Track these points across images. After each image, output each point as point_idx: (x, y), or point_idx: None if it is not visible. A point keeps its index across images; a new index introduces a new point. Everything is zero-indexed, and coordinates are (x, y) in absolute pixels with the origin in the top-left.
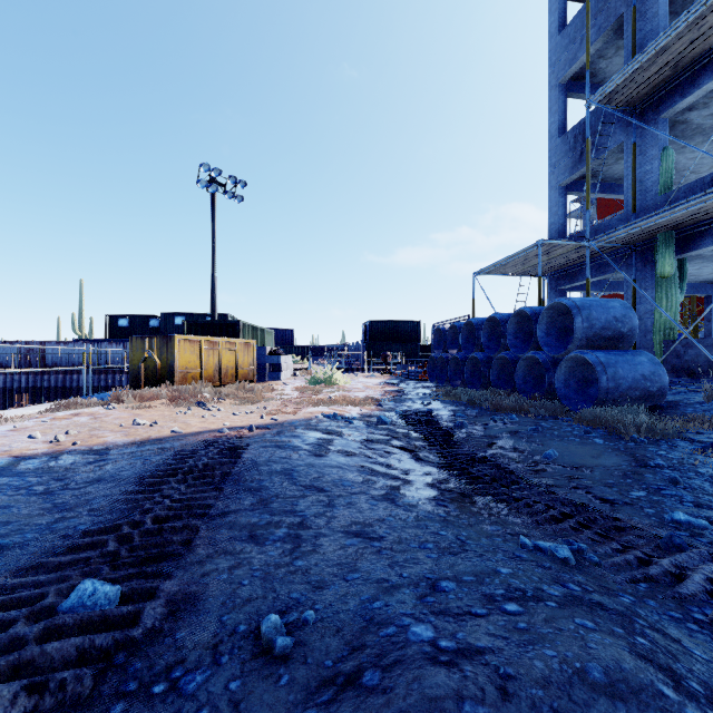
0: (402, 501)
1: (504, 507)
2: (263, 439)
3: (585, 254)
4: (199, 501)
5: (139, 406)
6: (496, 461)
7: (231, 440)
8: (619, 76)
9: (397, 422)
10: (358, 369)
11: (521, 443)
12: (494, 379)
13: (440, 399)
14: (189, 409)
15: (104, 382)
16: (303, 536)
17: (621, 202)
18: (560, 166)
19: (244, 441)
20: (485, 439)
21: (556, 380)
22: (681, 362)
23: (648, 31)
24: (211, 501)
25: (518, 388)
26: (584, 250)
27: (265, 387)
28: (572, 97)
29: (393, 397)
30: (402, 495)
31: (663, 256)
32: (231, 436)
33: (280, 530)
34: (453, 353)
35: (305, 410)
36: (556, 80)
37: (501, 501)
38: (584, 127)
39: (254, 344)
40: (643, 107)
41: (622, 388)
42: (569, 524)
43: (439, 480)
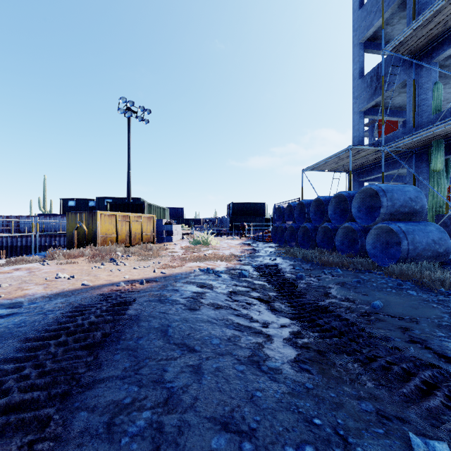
0: (267, 365)
1: (361, 369)
2: (149, 293)
3: (379, 156)
4: (69, 372)
5: (66, 262)
6: (336, 312)
7: (123, 294)
8: (406, 31)
9: (253, 275)
10: (224, 233)
11: (351, 294)
12: (319, 241)
13: (282, 256)
14: (103, 264)
15: (58, 242)
16: (165, 427)
17: (394, 126)
18: (361, 98)
19: (133, 295)
20: (321, 289)
21: (367, 243)
22: (448, 230)
23: (424, 3)
24: (80, 372)
25: (337, 248)
26: (379, 153)
27: (161, 247)
28: (367, 52)
29: (249, 254)
30: (266, 355)
31: (436, 157)
32: (124, 289)
33: (142, 415)
34: (289, 224)
35: (187, 265)
36: (358, 40)
37: (357, 361)
38: (377, 71)
39: (154, 218)
40: (420, 55)
41: (418, 249)
42: (440, 399)
43: (294, 334)
